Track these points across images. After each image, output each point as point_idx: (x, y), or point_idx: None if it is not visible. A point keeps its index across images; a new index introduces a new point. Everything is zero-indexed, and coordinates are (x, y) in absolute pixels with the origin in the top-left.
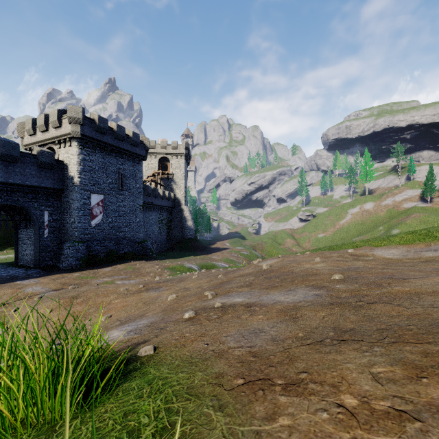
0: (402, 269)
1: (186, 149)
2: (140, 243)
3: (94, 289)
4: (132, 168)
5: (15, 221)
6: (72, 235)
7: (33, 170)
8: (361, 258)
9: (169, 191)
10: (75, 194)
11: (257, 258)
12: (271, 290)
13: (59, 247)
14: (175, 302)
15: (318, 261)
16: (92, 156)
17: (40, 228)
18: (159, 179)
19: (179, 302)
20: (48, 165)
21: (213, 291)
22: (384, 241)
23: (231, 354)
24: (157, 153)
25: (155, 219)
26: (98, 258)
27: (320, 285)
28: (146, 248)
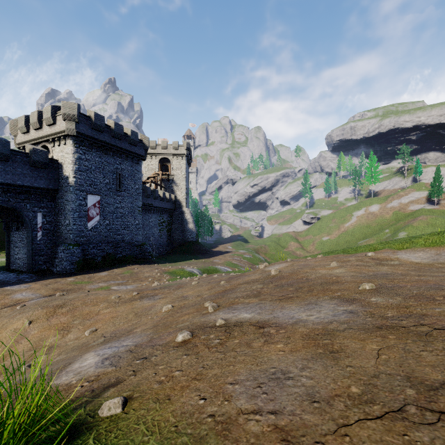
0: (444, 277)
1: (188, 150)
2: (139, 246)
3: (83, 297)
4: (131, 168)
5: (7, 223)
6: (67, 238)
7: (25, 169)
8: (385, 263)
9: (169, 192)
10: (70, 195)
11: (260, 261)
12: (286, 303)
13: (53, 250)
14: (169, 314)
15: (335, 266)
16: (89, 155)
17: (32, 231)
18: (159, 180)
19: (174, 314)
20: (41, 164)
21: (215, 301)
22: (406, 243)
23: (243, 431)
24: (157, 153)
25: (155, 222)
26: (94, 262)
27: (349, 297)
28: (145, 252)
